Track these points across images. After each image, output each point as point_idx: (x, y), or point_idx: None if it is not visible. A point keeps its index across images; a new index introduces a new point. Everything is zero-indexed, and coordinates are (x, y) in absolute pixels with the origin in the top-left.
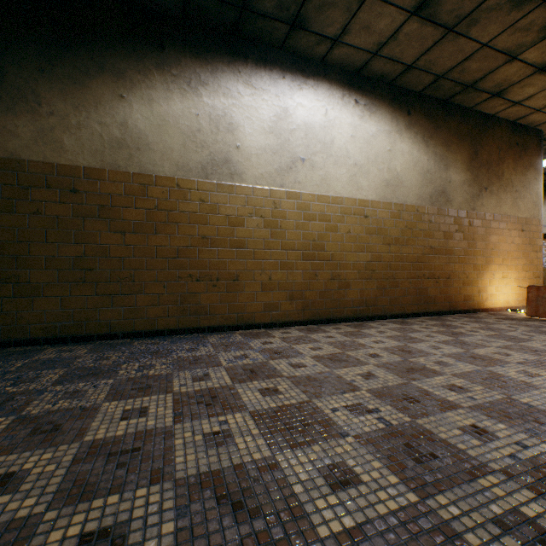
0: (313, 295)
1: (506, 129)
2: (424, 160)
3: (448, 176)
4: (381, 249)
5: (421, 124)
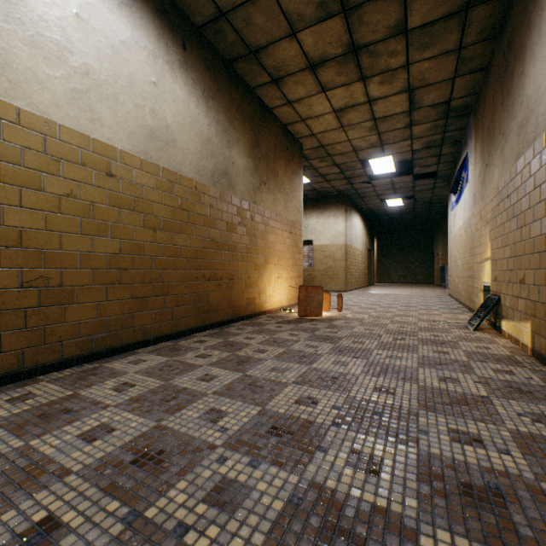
0: None
1: (280, 129)
2: (205, 124)
3: (232, 155)
4: (141, 235)
5: (202, 74)
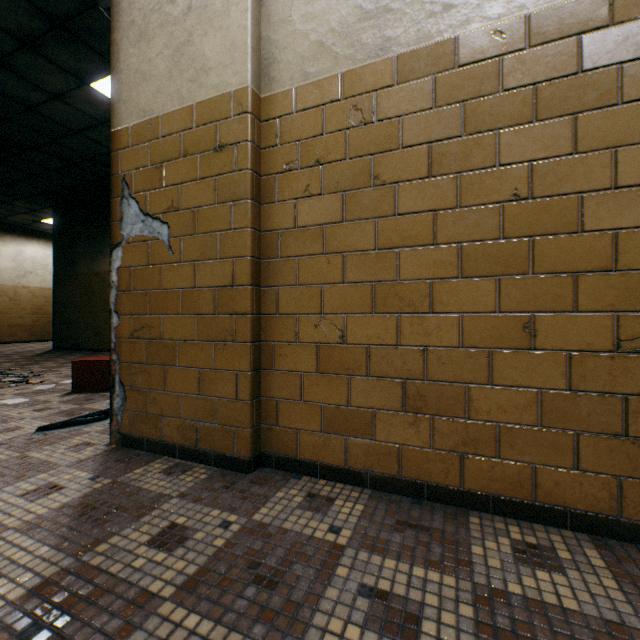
0: (38, 330)
1: None
2: None
3: None
4: None
5: None
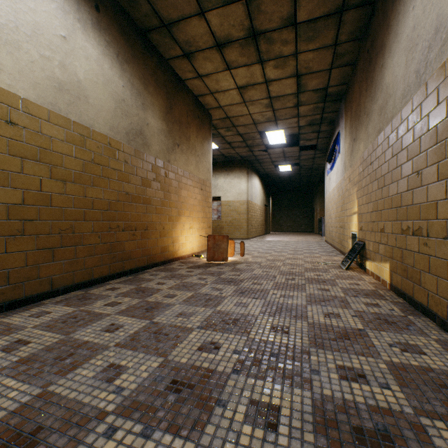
0: None
1: (192, 99)
2: (119, 85)
3: (146, 117)
4: (49, 186)
5: (116, 38)
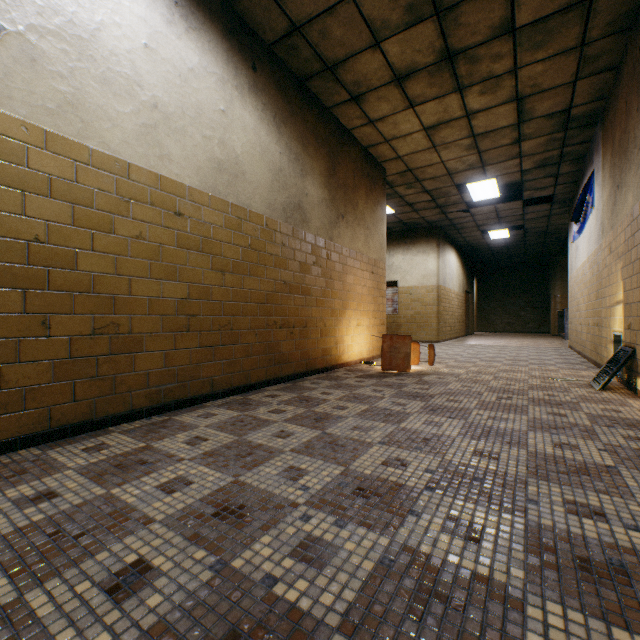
0: (35, 374)
1: (360, 153)
2: (276, 152)
3: (305, 186)
4: (210, 278)
5: (273, 97)
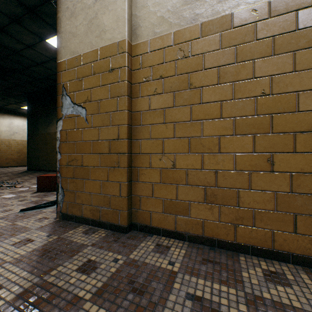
0: (20, 160)
1: None
2: None
3: None
4: None
5: None
